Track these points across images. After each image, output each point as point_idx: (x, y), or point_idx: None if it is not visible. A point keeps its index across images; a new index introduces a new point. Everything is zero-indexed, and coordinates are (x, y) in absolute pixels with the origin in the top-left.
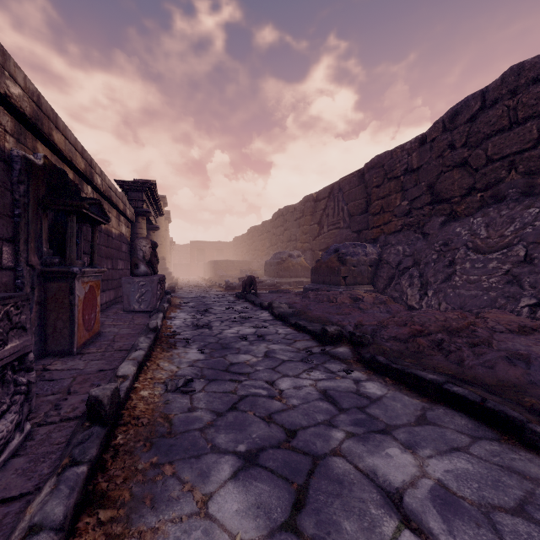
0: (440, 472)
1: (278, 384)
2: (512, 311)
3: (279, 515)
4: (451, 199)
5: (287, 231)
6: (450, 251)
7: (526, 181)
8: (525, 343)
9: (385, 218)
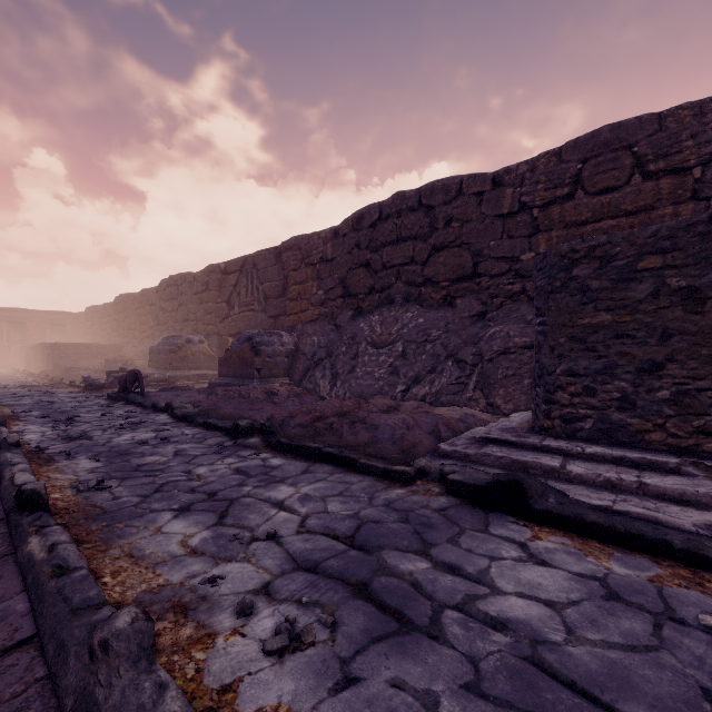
0: (307, 490)
1: (195, 471)
2: (392, 396)
3: (211, 522)
4: (358, 295)
5: (183, 307)
6: (355, 344)
7: (406, 290)
8: (385, 418)
9: (302, 306)
